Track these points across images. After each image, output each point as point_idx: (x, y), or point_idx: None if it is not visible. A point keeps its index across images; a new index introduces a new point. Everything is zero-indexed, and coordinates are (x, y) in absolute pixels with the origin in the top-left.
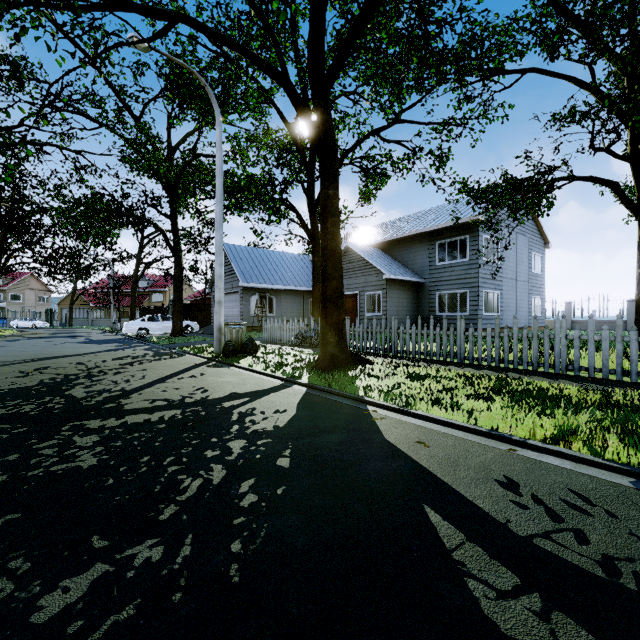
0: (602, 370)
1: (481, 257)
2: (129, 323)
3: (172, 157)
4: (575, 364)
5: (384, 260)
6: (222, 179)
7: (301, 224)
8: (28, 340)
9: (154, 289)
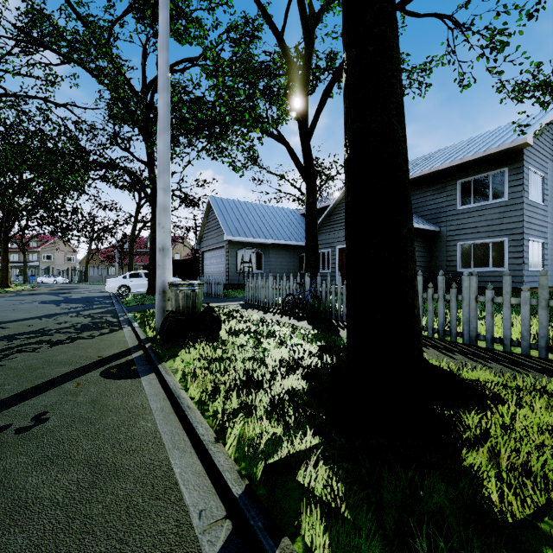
0: None
1: (526, 195)
2: (110, 280)
3: (147, 94)
4: None
5: None
6: (168, 55)
7: (291, 158)
8: (6, 298)
9: None
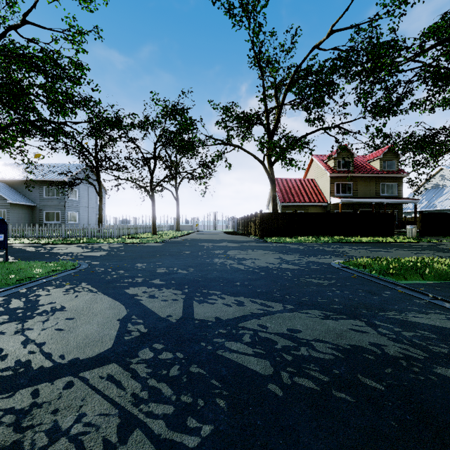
0: (72, 236)
1: (67, 197)
2: None
3: None
4: (67, 235)
5: (9, 191)
6: None
7: None
8: None
9: None
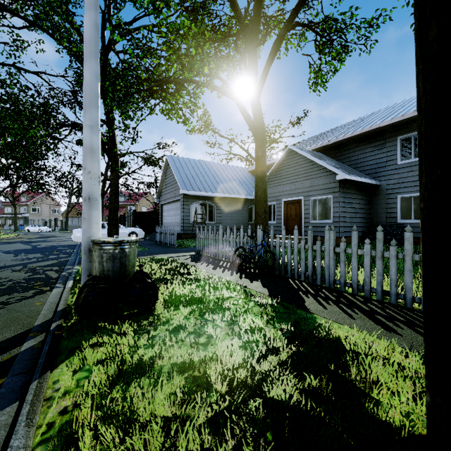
0: None
1: None
2: (75, 230)
3: None
4: None
5: (331, 162)
6: None
7: (241, 112)
8: None
9: (129, 203)
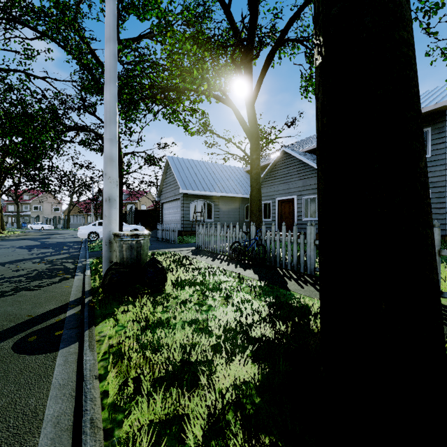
0: None
1: None
2: (81, 227)
3: None
4: None
5: None
6: (115, 7)
7: (237, 118)
8: None
9: (129, 201)
